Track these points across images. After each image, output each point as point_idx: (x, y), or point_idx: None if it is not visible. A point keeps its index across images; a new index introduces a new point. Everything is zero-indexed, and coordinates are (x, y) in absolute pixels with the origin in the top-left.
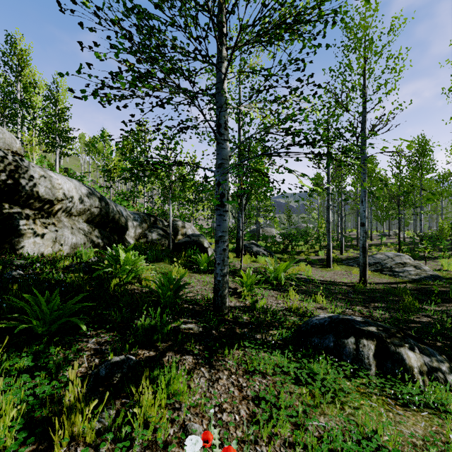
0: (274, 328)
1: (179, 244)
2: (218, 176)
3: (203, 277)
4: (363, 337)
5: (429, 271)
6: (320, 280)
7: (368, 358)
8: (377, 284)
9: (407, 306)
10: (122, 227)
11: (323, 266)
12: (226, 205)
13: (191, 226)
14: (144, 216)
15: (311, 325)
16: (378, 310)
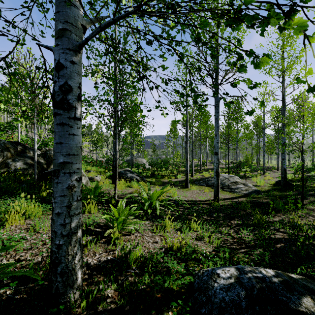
0: None
1: (48, 174)
2: (58, 54)
3: None
4: None
5: (252, 187)
6: (185, 200)
7: None
8: (224, 200)
9: (260, 222)
10: None
11: (183, 187)
12: (74, 107)
13: None
14: (6, 143)
15: (217, 305)
16: (242, 230)
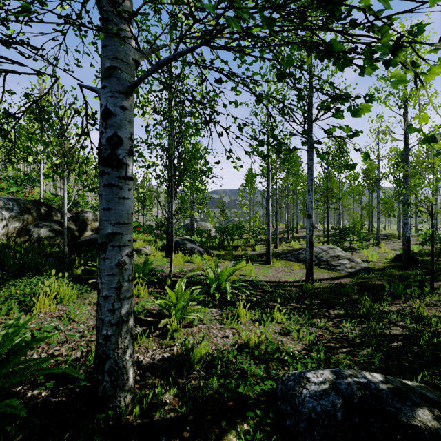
0: (231, 432)
1: (82, 244)
2: (106, 98)
3: None
4: None
5: (361, 263)
6: (266, 280)
7: None
8: (321, 281)
9: (370, 312)
10: None
11: (263, 262)
12: (125, 164)
13: None
14: (27, 204)
15: (306, 416)
16: (344, 322)
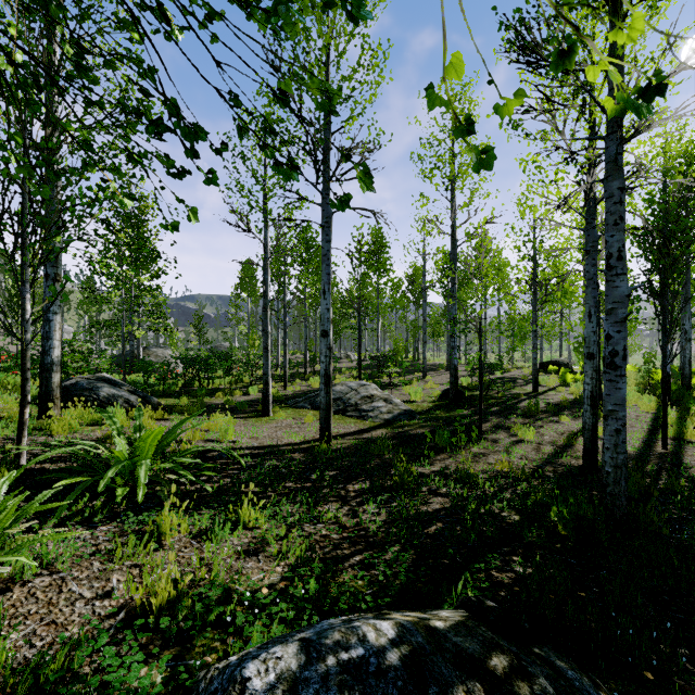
0: None
1: None
2: None
3: None
4: None
5: (401, 405)
6: (252, 446)
7: None
8: (344, 436)
9: (404, 480)
10: None
11: (257, 414)
12: None
13: None
14: None
15: None
16: (366, 504)
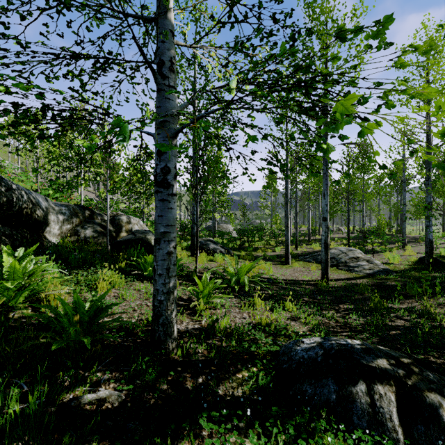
0: (244, 369)
1: (120, 243)
2: (160, 141)
3: (146, 286)
4: (376, 381)
5: (380, 265)
6: (283, 279)
7: (391, 419)
8: (337, 280)
9: (377, 307)
10: (38, 222)
11: (282, 263)
12: (172, 185)
13: (138, 221)
14: (75, 208)
15: (296, 360)
16: (350, 314)
